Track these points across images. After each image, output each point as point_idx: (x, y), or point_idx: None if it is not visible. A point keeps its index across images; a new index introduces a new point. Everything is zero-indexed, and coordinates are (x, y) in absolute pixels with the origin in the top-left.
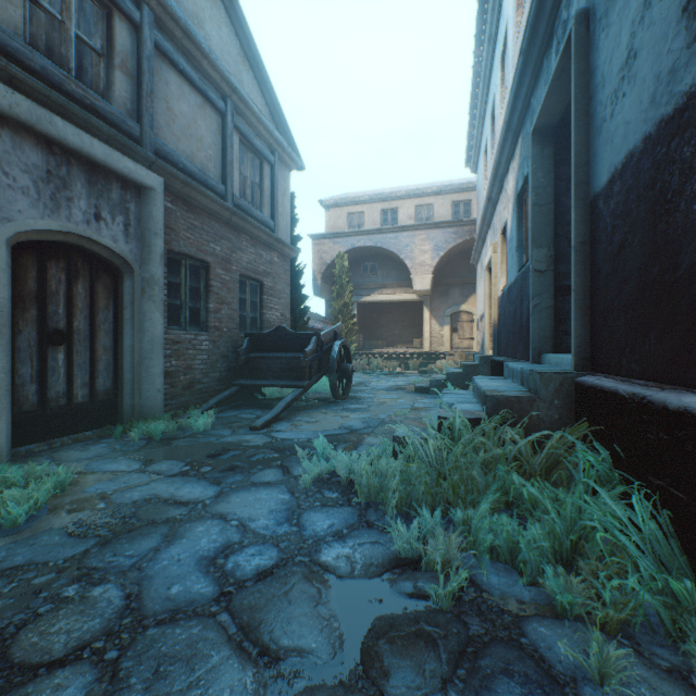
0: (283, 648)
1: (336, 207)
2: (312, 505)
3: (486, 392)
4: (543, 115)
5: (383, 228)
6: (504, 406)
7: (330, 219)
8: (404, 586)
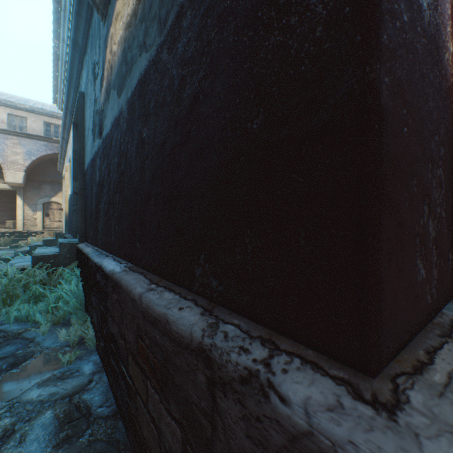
0: None
1: None
2: None
3: (34, 254)
4: (77, 119)
5: None
6: (42, 260)
7: None
8: None
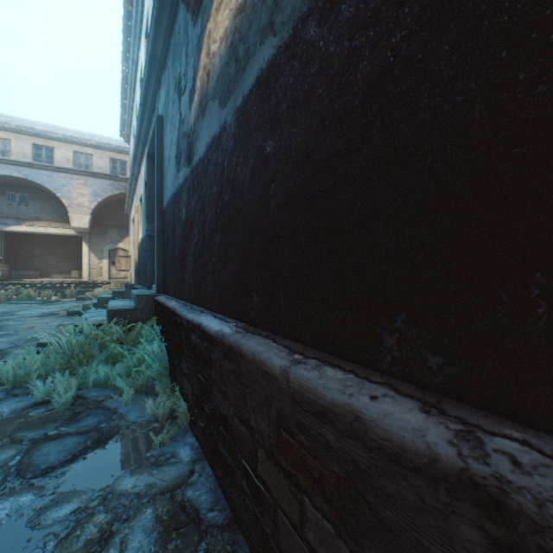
0: None
1: None
2: None
3: (109, 308)
4: (151, 149)
5: (36, 164)
6: (118, 315)
7: None
8: (40, 410)
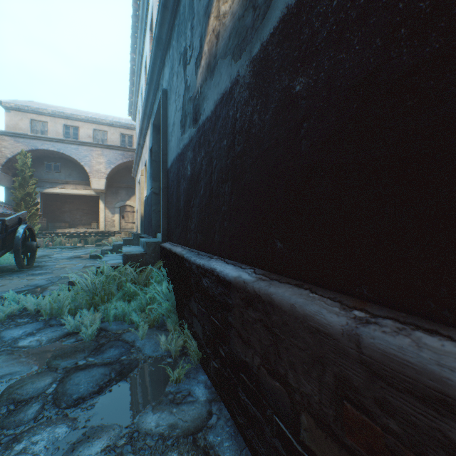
0: (0, 376)
1: (18, 110)
2: (9, 327)
3: (124, 253)
4: (156, 120)
5: (66, 140)
6: (131, 258)
7: (11, 119)
8: (71, 340)
